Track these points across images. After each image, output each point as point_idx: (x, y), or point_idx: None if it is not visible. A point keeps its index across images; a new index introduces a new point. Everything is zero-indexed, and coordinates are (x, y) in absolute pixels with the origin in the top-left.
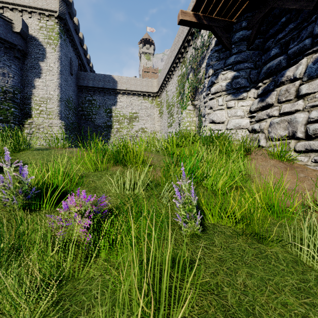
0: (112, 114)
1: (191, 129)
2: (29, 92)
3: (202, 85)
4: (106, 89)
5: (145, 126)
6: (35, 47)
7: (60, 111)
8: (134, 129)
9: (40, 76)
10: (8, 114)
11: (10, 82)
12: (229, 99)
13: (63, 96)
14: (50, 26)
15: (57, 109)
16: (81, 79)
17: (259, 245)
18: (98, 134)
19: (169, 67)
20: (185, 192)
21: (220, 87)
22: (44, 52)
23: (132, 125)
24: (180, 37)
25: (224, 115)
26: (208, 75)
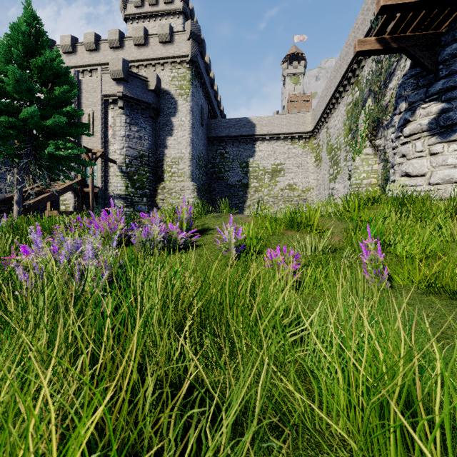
0: (248, 168)
1: (369, 183)
2: (161, 153)
3: (389, 115)
4: (241, 136)
5: (294, 182)
6: (167, 102)
7: (191, 171)
8: (279, 187)
9: (172, 133)
10: (144, 179)
11: (145, 145)
12: (433, 142)
13: (194, 153)
14: (181, 74)
15: (188, 169)
16: (212, 129)
17: (452, 301)
18: (231, 196)
19: (331, 93)
20: (372, 250)
21: (418, 126)
22: (176, 106)
23: (276, 181)
24: (350, 47)
25: (425, 164)
26: (399, 110)
